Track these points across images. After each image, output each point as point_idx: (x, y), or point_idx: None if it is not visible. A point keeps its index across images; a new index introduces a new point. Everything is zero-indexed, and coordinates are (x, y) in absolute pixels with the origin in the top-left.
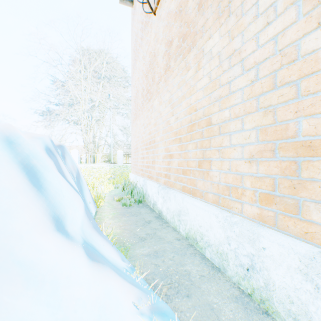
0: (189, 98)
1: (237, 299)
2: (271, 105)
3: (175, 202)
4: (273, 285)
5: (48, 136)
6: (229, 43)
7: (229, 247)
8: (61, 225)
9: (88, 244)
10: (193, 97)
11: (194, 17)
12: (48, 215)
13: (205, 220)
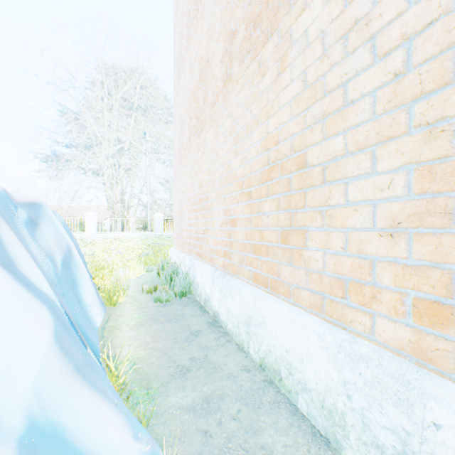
0: (266, 123)
1: None
2: (444, 116)
3: (241, 301)
4: None
5: None
6: (345, 10)
7: (350, 403)
8: None
9: (38, 432)
10: (273, 119)
11: None
12: None
13: (298, 342)
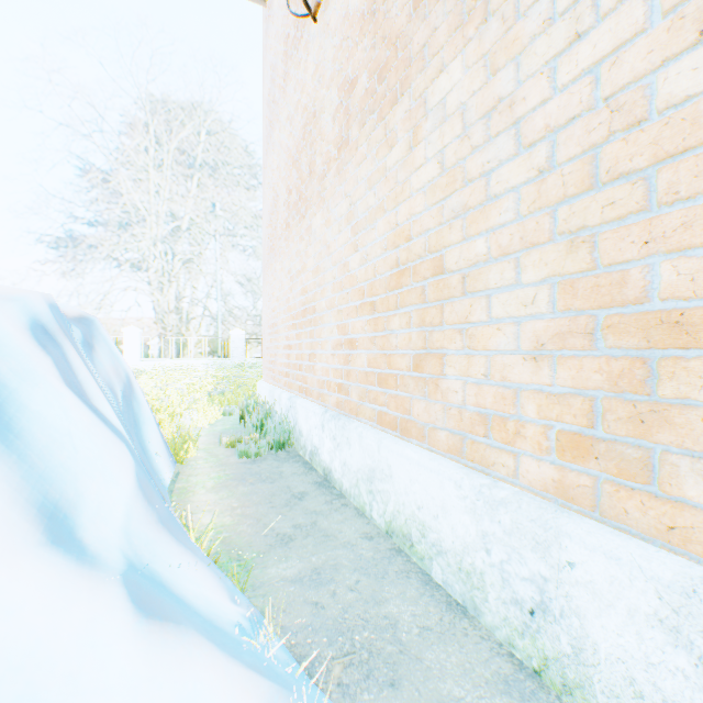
0: (394, 211)
1: (509, 685)
2: (585, 226)
3: (361, 450)
4: (593, 652)
5: (44, 293)
6: (488, 84)
7: (489, 558)
8: (65, 527)
9: (138, 571)
10: (404, 207)
11: (405, 26)
12: (24, 505)
13: (432, 494)
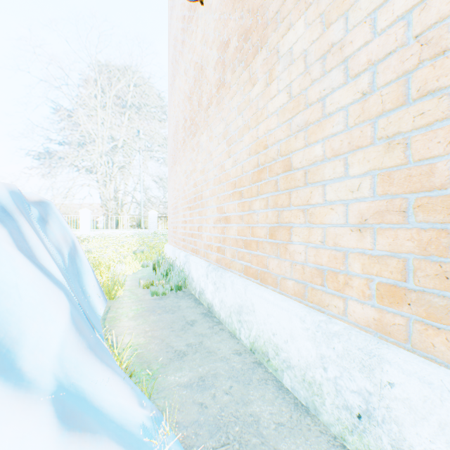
0: (256, 128)
1: None
2: (399, 132)
3: (233, 292)
4: None
5: (7, 183)
6: (323, 34)
7: (326, 374)
8: (7, 359)
9: (66, 390)
10: (262, 125)
11: (263, 0)
12: None
13: (283, 325)
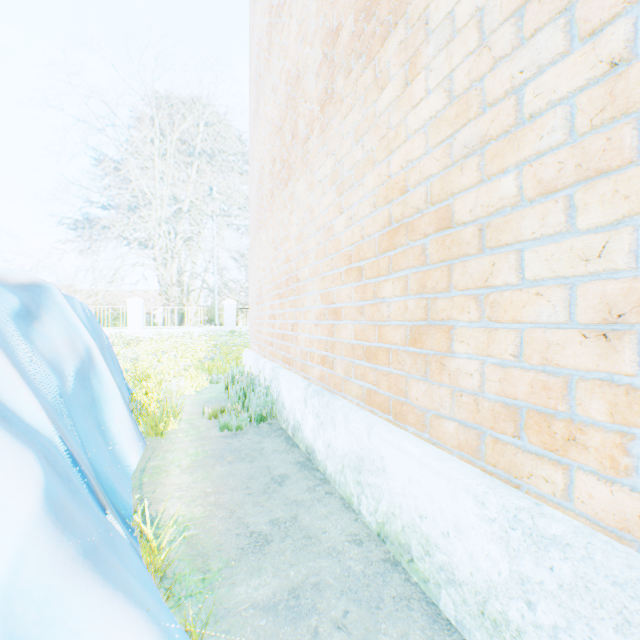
0: (386, 161)
1: None
2: None
3: (347, 433)
4: None
5: None
6: None
7: (532, 615)
8: None
9: None
10: (398, 154)
11: None
12: None
13: (440, 504)
